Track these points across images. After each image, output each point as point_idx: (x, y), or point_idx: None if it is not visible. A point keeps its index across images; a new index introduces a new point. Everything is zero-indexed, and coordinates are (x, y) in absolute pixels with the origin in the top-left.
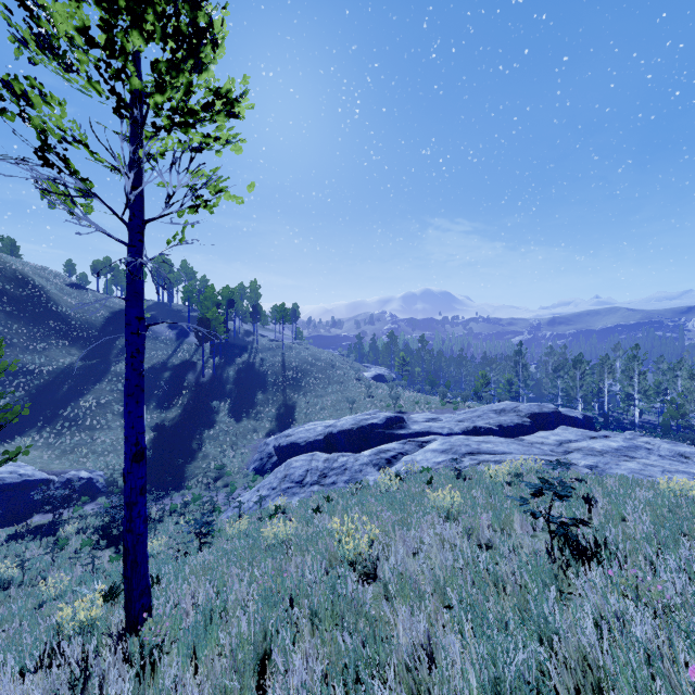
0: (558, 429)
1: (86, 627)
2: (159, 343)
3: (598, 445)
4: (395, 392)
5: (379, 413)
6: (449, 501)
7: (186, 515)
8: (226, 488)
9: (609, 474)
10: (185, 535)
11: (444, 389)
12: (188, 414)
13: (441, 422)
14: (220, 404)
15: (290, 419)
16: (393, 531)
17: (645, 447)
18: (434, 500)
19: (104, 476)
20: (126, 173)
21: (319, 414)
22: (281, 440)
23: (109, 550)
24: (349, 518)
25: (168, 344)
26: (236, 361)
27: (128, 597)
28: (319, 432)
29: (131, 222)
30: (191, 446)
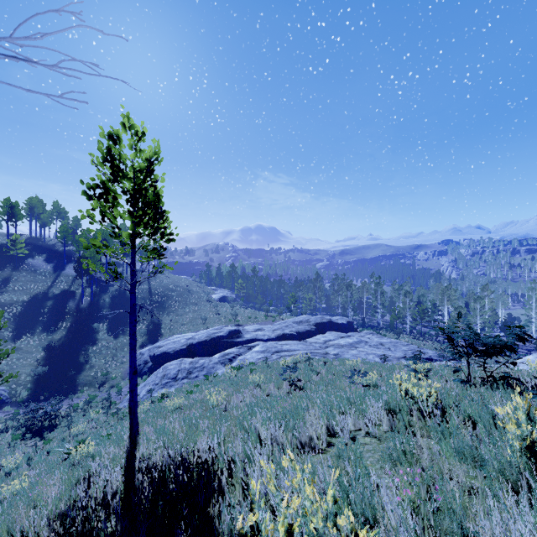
0: (327, 333)
1: (90, 453)
2: (38, 276)
3: (343, 342)
4: (235, 311)
5: (224, 327)
6: (258, 378)
7: (89, 409)
8: (113, 388)
9: (343, 357)
10: (95, 421)
11: (267, 307)
12: (72, 335)
13: (264, 331)
14: (100, 325)
15: (158, 334)
16: (232, 394)
17: (365, 341)
18: (252, 379)
19: (6, 390)
20: (129, 264)
21: (180, 328)
22: (155, 351)
23: (34, 439)
24: (210, 393)
25: (47, 276)
26: (109, 289)
27: (132, 426)
28: (183, 343)
29: (133, 284)
30: (79, 360)
